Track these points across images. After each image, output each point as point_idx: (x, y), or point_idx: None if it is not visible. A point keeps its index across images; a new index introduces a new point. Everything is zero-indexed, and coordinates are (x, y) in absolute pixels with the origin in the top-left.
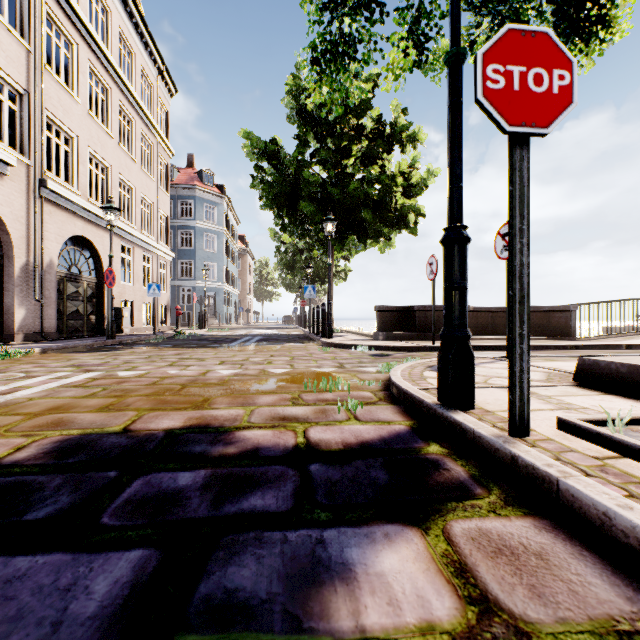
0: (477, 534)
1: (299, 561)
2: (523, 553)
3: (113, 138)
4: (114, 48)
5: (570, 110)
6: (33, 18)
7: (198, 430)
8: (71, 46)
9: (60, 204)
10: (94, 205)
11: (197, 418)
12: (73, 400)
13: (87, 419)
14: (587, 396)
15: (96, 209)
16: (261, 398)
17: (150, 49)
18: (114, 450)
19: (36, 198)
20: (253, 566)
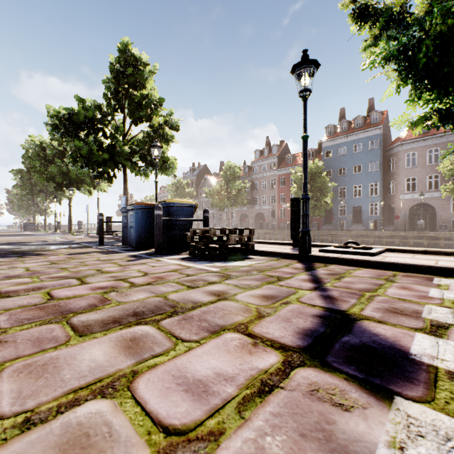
0: None
1: None
2: None
3: None
4: None
5: None
6: None
7: None
8: None
9: None
10: None
11: None
12: None
13: None
14: None
15: None
16: None
17: None
18: None
19: None
20: None
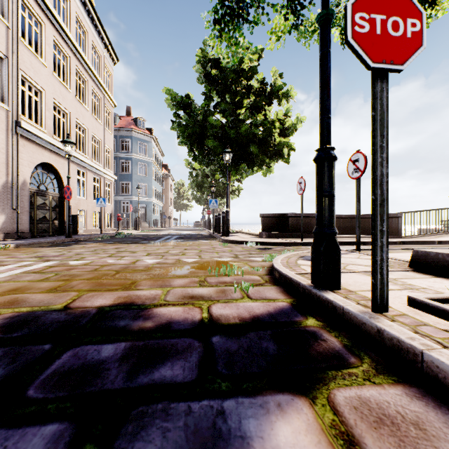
0: (358, 403)
1: (201, 435)
2: (402, 423)
3: (71, 92)
4: (72, 28)
5: (420, 51)
6: (11, 3)
7: (124, 307)
8: (40, 25)
9: (31, 139)
10: (57, 140)
11: (124, 297)
12: (30, 283)
13: (37, 298)
14: (423, 279)
15: (58, 143)
16: (176, 281)
17: (99, 29)
18: (53, 325)
19: (13, 134)
20: (158, 441)
